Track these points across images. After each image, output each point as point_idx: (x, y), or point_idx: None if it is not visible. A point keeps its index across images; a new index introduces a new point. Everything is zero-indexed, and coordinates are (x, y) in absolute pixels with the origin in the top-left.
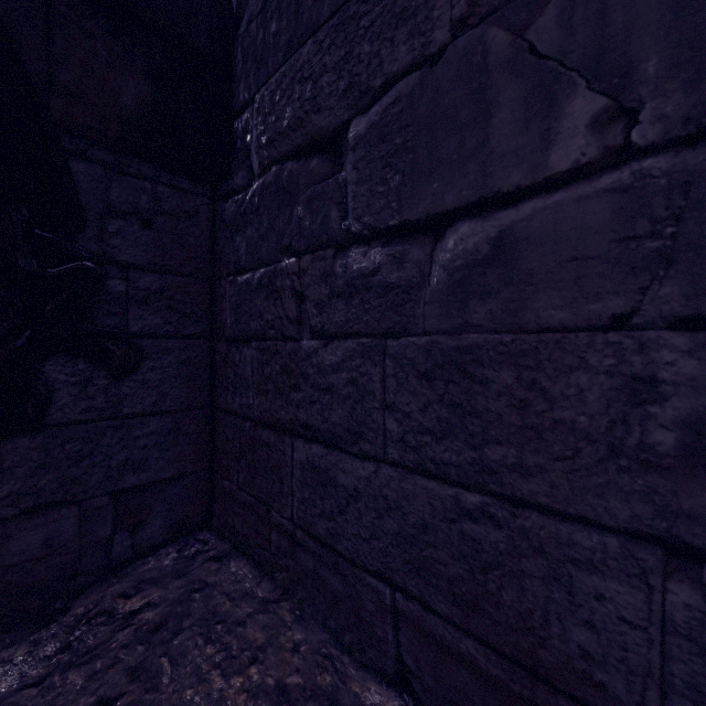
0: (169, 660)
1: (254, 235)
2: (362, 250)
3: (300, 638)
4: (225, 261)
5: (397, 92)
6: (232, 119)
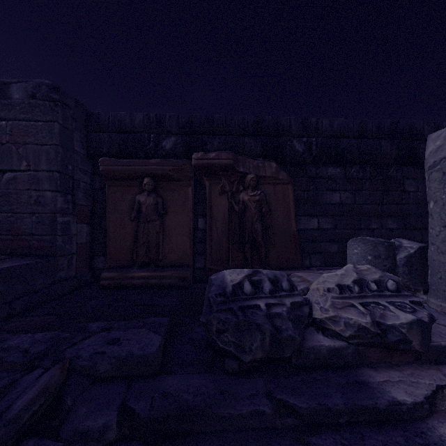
0: None
1: None
2: None
3: None
4: None
5: None
6: None
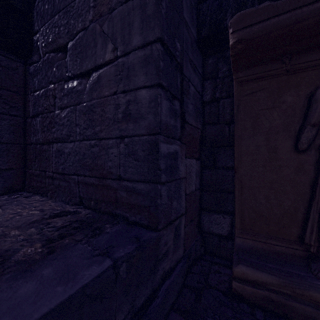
0: (1, 209)
1: (40, 78)
2: (72, 81)
3: (53, 204)
4: (30, 88)
5: (79, 35)
6: (32, 35)
